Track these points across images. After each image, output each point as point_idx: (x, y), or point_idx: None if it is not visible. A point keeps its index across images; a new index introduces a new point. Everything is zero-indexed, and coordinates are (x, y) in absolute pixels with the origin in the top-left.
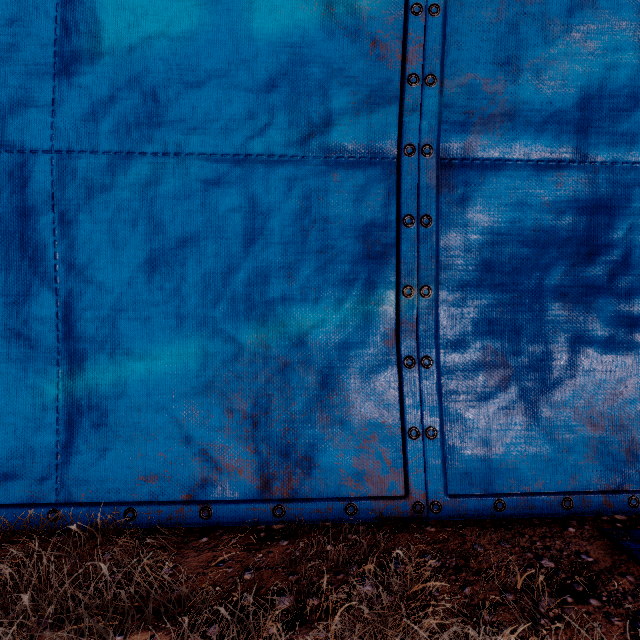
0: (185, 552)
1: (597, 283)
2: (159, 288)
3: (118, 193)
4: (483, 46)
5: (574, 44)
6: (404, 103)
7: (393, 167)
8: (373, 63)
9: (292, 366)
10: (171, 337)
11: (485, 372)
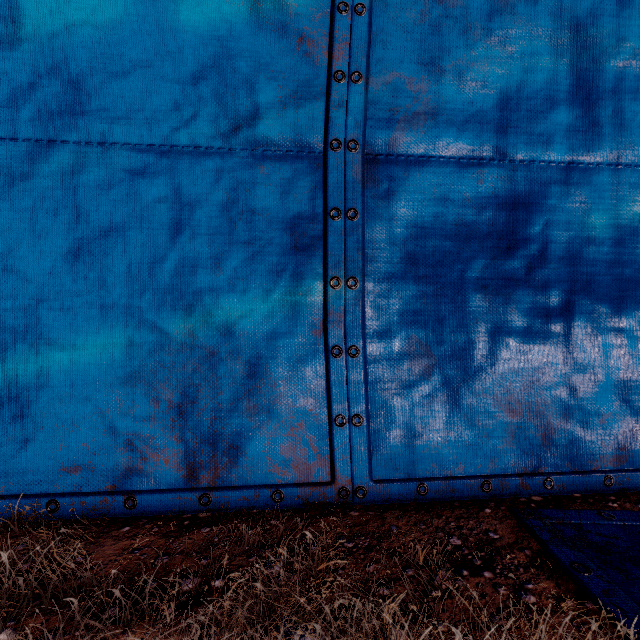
0: (103, 541)
1: (515, 276)
2: (83, 278)
3: (40, 181)
4: (407, 46)
5: (494, 47)
6: (331, 99)
7: (320, 161)
8: (300, 59)
9: (219, 356)
10: (95, 327)
11: (409, 361)
